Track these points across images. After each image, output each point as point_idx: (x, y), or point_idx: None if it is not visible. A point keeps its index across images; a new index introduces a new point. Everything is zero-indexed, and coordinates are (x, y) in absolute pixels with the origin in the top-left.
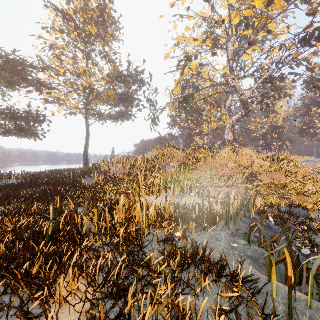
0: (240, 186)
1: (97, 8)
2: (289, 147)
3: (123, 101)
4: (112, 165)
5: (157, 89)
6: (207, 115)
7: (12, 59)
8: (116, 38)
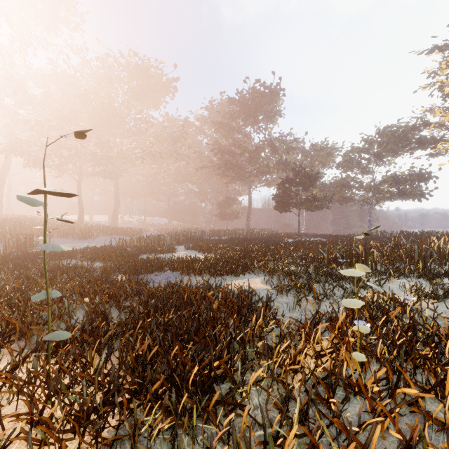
0: None
1: None
2: None
3: None
4: None
5: None
6: None
7: (395, 131)
8: None
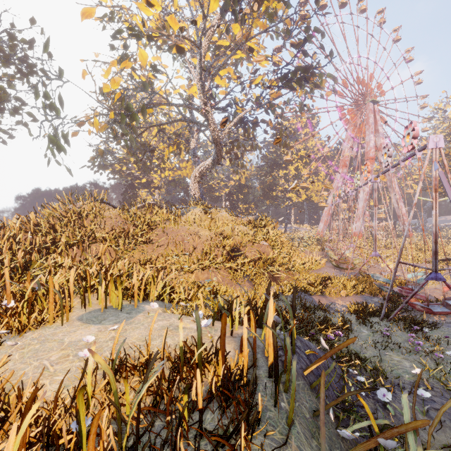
0: (219, 266)
1: None
2: (254, 210)
3: None
4: None
5: (62, 73)
6: (160, 157)
7: None
8: None
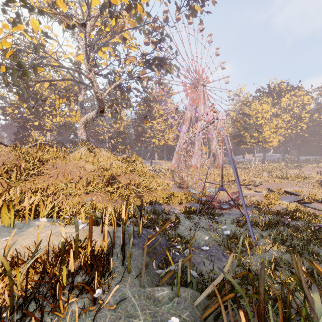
0: (100, 190)
1: None
2: (130, 150)
3: None
4: None
5: None
6: (52, 105)
7: None
8: None
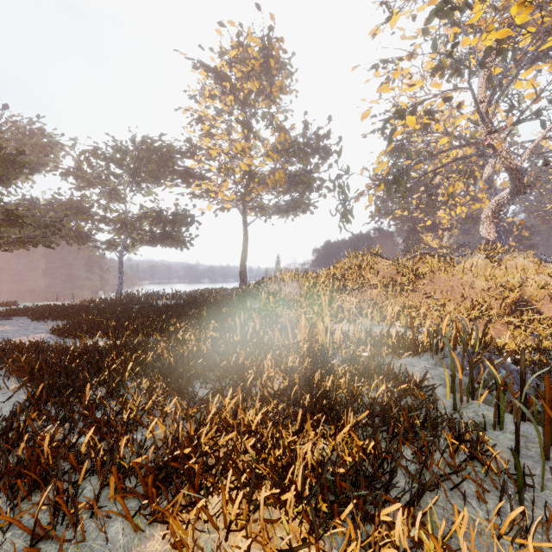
0: (495, 320)
1: (260, 53)
2: None
3: (297, 184)
4: (282, 283)
5: (349, 168)
6: (447, 193)
7: (159, 148)
8: (286, 91)
